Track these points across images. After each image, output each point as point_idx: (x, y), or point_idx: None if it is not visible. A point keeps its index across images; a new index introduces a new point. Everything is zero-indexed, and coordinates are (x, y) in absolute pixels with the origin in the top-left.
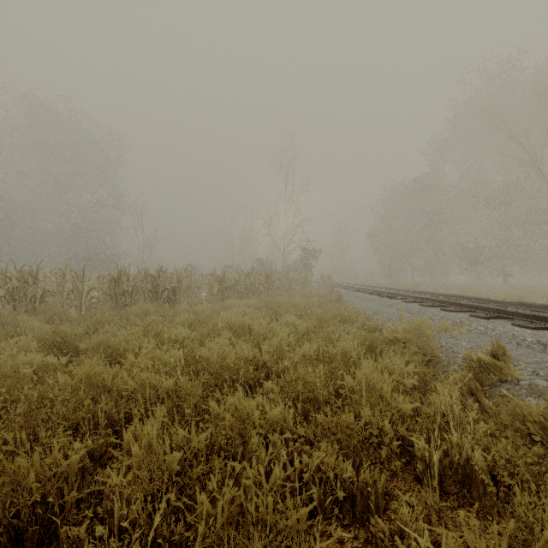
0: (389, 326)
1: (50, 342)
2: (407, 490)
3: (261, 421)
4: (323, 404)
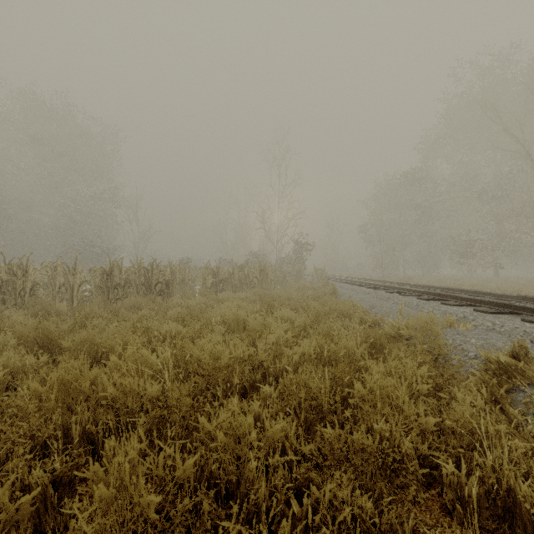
0: (388, 321)
1: (32, 339)
2: (434, 524)
3: (260, 443)
4: (328, 413)
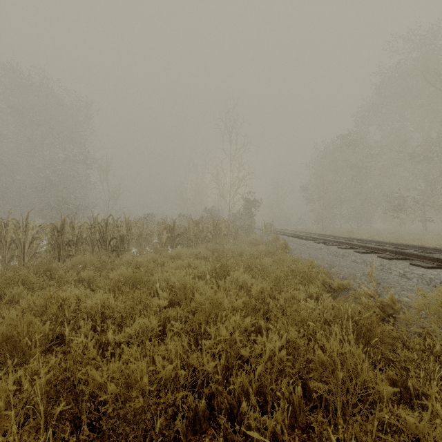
0: (356, 286)
1: None
2: None
3: None
4: None
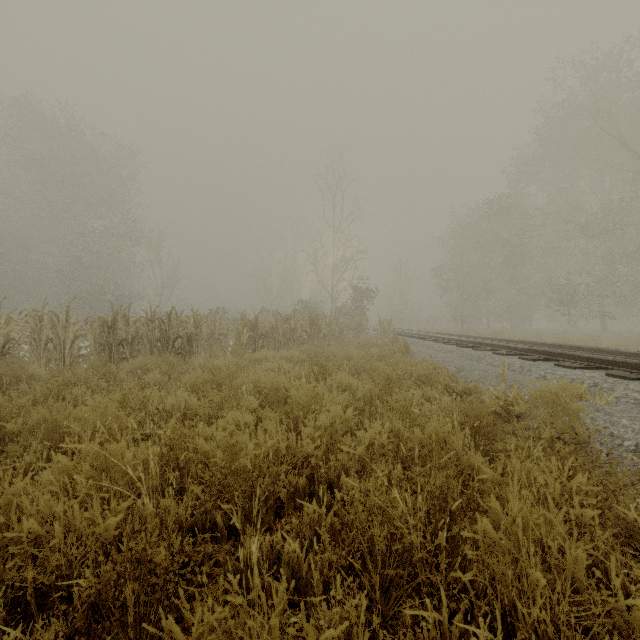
0: (485, 389)
1: None
2: None
3: None
4: (421, 564)
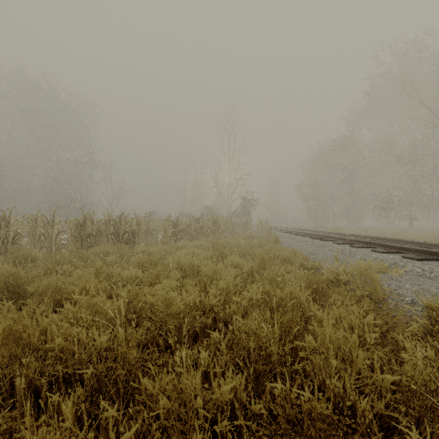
0: (325, 266)
1: (2, 285)
2: None
3: (206, 413)
4: (277, 363)
